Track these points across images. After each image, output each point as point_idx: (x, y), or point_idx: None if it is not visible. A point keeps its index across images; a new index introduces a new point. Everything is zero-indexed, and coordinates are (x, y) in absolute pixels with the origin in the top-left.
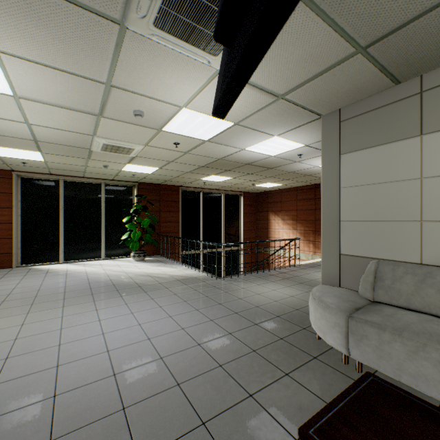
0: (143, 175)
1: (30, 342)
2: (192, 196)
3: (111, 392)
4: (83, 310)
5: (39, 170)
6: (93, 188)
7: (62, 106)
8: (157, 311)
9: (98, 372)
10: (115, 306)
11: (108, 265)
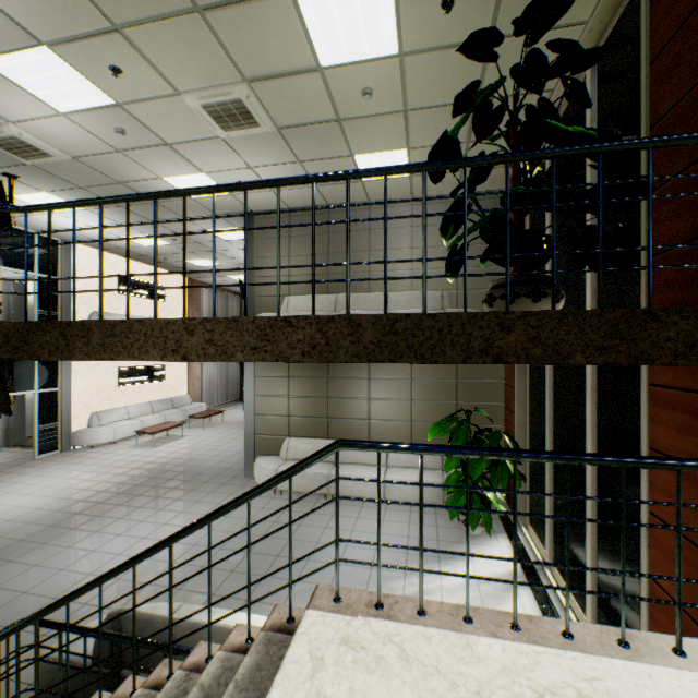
0: None
1: None
2: None
3: None
4: None
5: (495, 148)
6: None
7: (185, 160)
8: None
9: None
10: None
11: None
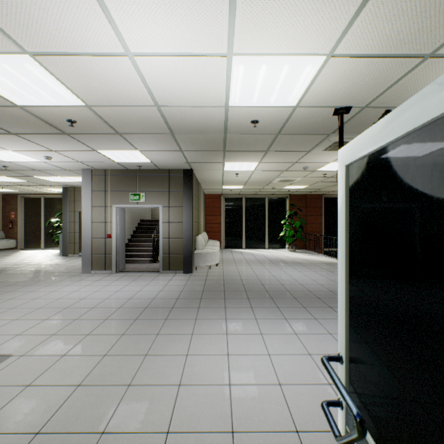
0: (295, 190)
1: (260, 273)
2: (333, 202)
3: (302, 287)
4: (274, 268)
5: (234, 193)
6: (260, 200)
7: (270, 170)
8: (314, 273)
9: (294, 283)
10: (289, 269)
11: (272, 252)
